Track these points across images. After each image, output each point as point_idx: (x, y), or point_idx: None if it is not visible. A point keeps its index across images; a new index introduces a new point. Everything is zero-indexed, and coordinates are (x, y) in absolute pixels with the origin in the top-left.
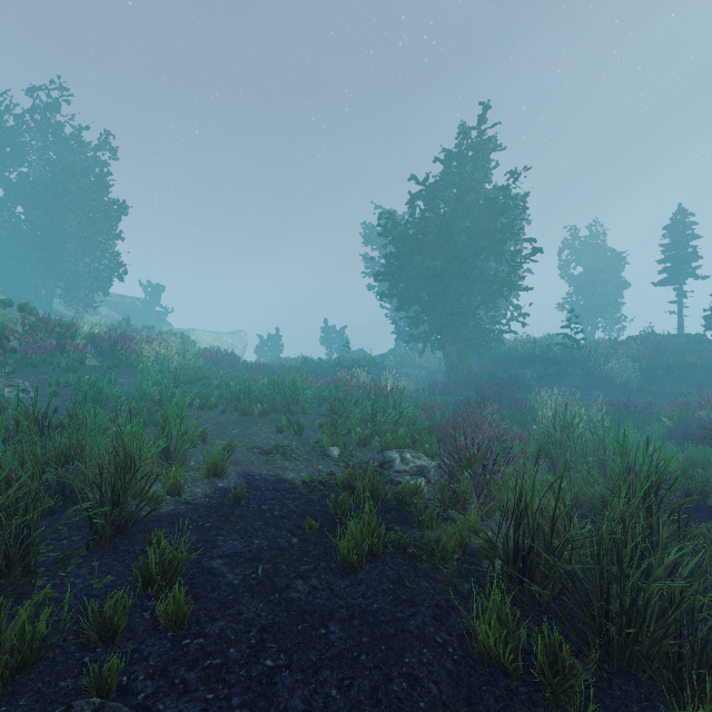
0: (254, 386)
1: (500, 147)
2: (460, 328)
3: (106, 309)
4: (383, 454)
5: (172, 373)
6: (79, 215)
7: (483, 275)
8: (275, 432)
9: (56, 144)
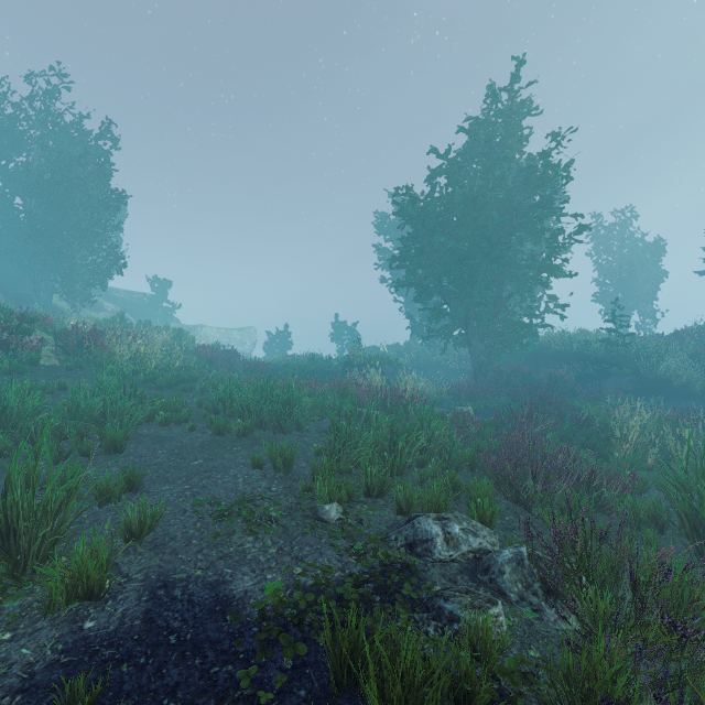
0: (235, 394)
1: (536, 109)
2: (490, 321)
3: (111, 305)
4: (412, 524)
5: (148, 374)
6: (76, 204)
7: (516, 259)
8: (251, 465)
9: (55, 132)
